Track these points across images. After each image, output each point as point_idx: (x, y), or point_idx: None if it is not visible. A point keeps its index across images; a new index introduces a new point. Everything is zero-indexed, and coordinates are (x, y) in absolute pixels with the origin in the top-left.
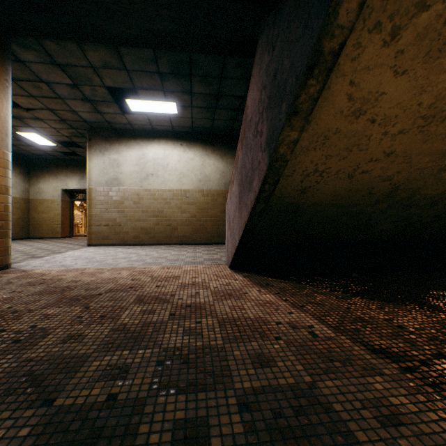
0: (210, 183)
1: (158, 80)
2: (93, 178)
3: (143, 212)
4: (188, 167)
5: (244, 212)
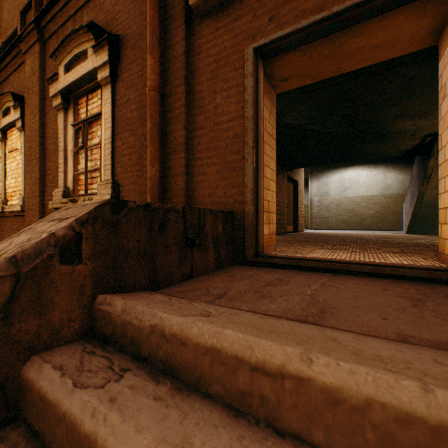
0: (390, 190)
1: None
2: (313, 193)
3: (341, 210)
4: (373, 181)
5: (411, 207)
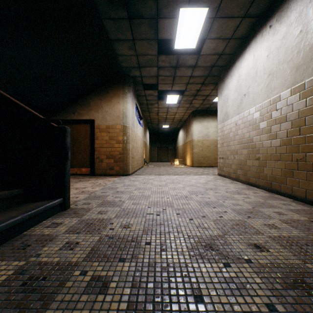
0: None
1: (141, 21)
2: (218, 118)
3: (238, 143)
4: (278, 56)
5: None
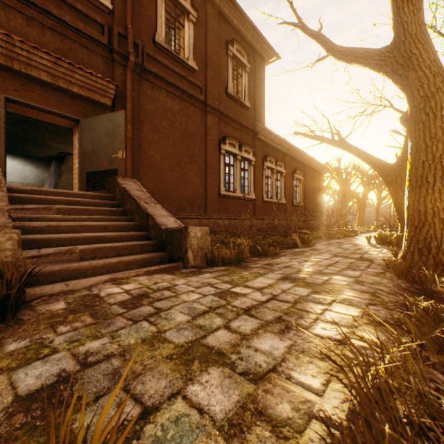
0: (29, 180)
1: None
2: None
3: None
4: (13, 169)
5: None
